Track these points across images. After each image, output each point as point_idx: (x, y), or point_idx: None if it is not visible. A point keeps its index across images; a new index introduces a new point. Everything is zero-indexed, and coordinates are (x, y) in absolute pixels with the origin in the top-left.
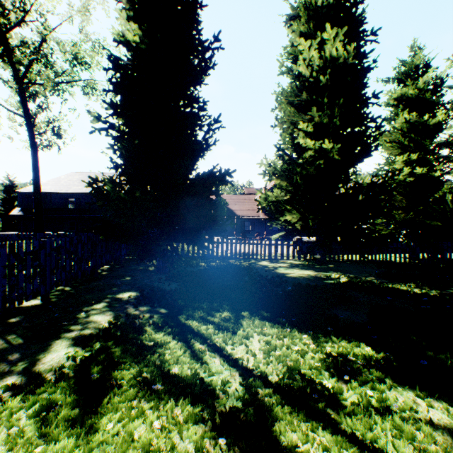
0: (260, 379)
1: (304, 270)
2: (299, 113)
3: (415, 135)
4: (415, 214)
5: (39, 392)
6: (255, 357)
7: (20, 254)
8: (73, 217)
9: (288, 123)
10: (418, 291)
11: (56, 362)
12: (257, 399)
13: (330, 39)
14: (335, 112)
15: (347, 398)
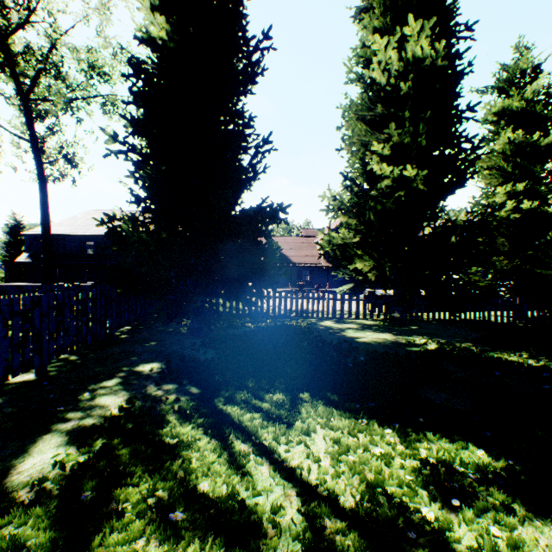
0: (328, 502)
1: (379, 332)
2: (372, 131)
3: (522, 160)
4: (520, 260)
5: (2, 524)
6: (319, 464)
7: (3, 314)
8: (91, 265)
9: (358, 145)
10: (534, 364)
11: (37, 470)
12: (324, 539)
13: (413, 35)
14: (419, 129)
15: (460, 540)
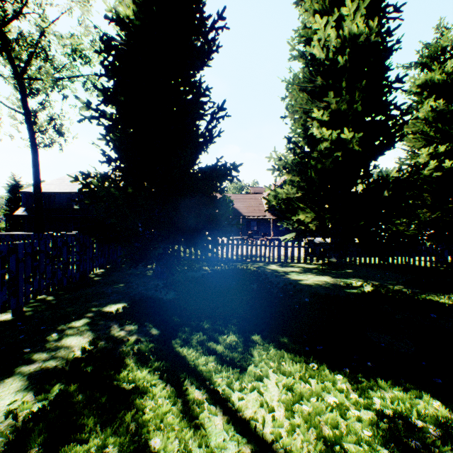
0: None
1: (319, 275)
2: (313, 100)
3: (442, 125)
4: (441, 212)
5: None
6: (273, 416)
7: None
8: (76, 217)
9: (300, 113)
10: None
11: None
12: None
13: (349, 15)
14: (355, 97)
15: None
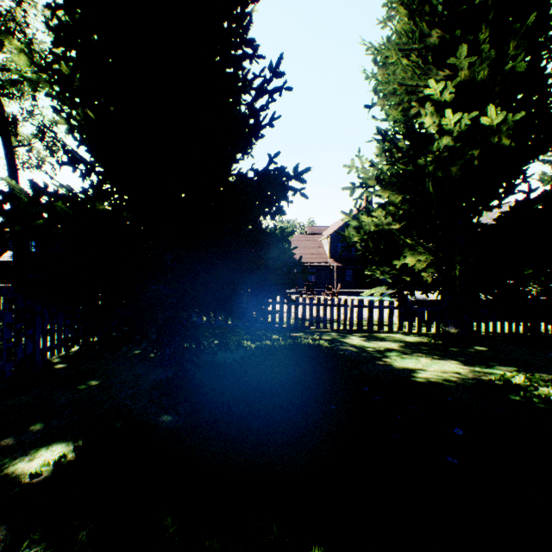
0: None
1: (439, 359)
2: (426, 66)
3: None
4: None
5: None
6: None
7: None
8: None
9: (398, 96)
10: None
11: None
12: None
13: None
14: (509, 51)
15: None
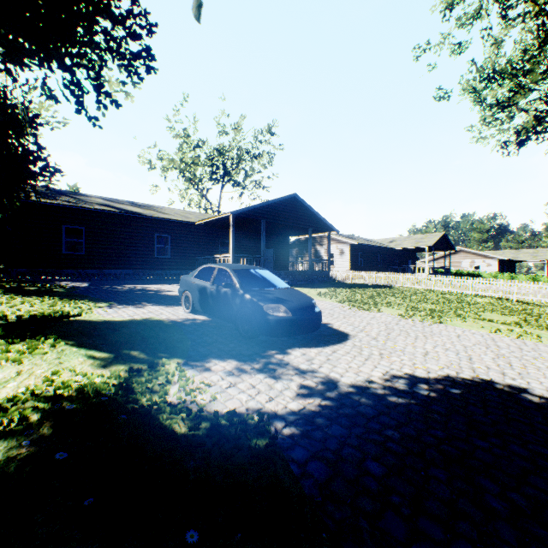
0: None
1: None
2: None
3: None
4: None
5: None
6: None
7: None
8: None
9: None
10: None
11: None
12: None
13: None
14: None
15: None
